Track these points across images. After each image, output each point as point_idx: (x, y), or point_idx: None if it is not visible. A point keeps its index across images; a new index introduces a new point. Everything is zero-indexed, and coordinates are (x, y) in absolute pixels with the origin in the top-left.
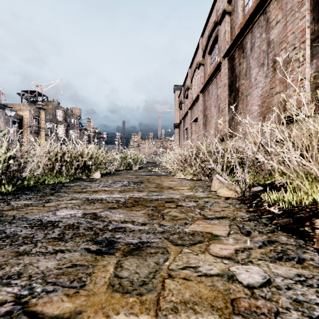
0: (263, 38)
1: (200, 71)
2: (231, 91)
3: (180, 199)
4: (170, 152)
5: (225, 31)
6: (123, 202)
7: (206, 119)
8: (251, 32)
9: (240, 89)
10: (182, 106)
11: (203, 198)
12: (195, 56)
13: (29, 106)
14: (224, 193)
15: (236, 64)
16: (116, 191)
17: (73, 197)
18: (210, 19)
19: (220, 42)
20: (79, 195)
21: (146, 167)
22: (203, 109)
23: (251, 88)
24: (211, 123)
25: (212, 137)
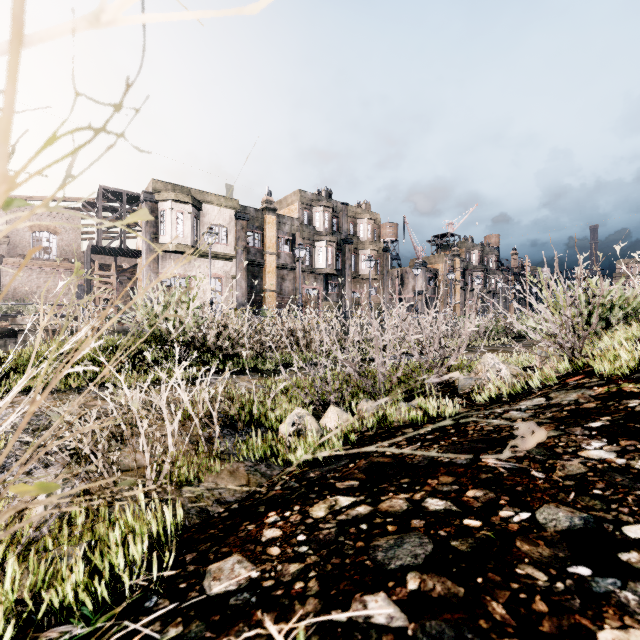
0: None
1: None
2: None
3: None
4: None
5: None
6: None
7: None
8: None
9: None
10: None
11: None
12: None
13: (444, 257)
14: None
15: None
16: None
17: None
18: None
19: None
20: None
21: None
22: None
23: None
24: None
25: None
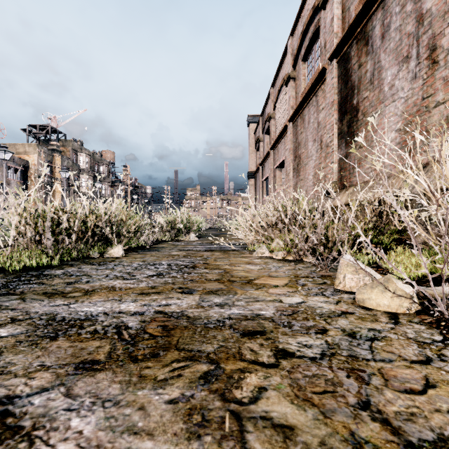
0: (409, 12)
1: (288, 88)
2: (343, 113)
3: (278, 320)
4: (244, 212)
5: (332, 17)
6: (132, 335)
7: (299, 162)
8: (384, 7)
9: (361, 107)
10: (260, 146)
11: (333, 316)
12: (280, 67)
13: (37, 148)
14: (377, 301)
15: (352, 66)
16: (133, 292)
17: (22, 311)
18: (306, 4)
19: (323, 38)
20: (44, 305)
21: (206, 236)
22: (294, 147)
23: (383, 103)
24: (307, 167)
25: (309, 189)
